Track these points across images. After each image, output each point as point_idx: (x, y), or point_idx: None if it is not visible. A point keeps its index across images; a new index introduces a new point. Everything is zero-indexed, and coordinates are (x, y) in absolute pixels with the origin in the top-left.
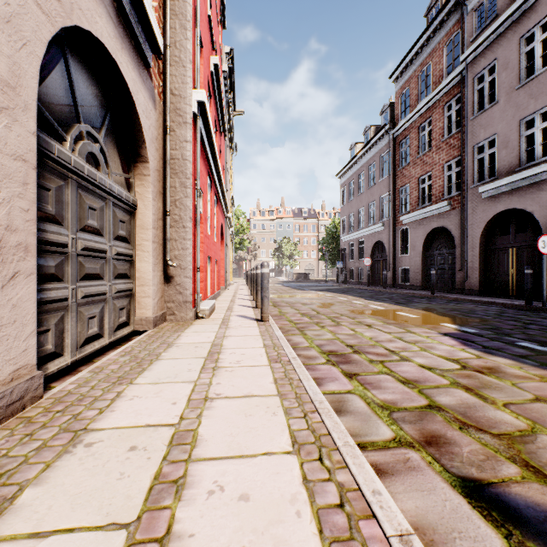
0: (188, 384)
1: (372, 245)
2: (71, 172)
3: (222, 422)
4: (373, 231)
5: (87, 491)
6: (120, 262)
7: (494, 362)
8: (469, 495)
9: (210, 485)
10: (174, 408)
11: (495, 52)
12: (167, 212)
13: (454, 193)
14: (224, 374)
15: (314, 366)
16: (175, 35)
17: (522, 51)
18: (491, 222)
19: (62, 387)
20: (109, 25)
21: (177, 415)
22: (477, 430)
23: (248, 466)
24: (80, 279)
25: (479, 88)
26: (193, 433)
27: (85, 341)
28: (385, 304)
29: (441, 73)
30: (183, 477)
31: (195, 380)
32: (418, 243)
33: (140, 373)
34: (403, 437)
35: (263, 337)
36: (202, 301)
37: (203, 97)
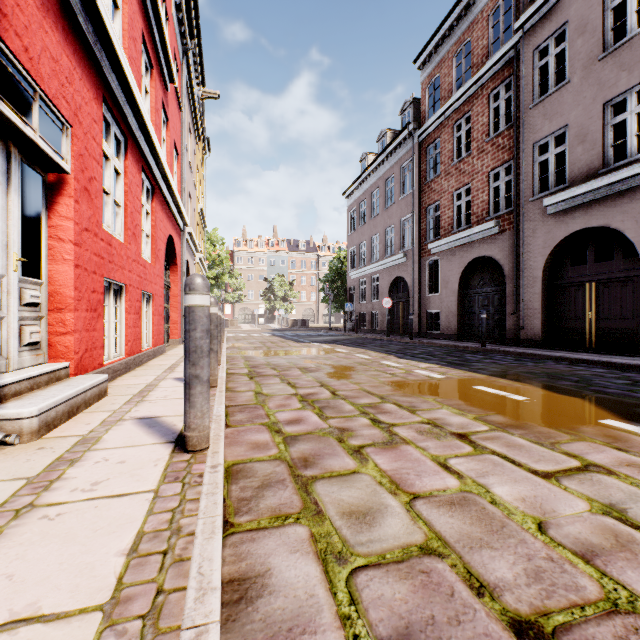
0: None
1: (390, 282)
2: None
3: None
4: (391, 264)
5: None
6: None
7: None
8: None
9: None
10: None
11: (566, 12)
12: None
13: (503, 210)
14: None
15: None
16: None
17: (607, 7)
18: (559, 248)
19: None
20: None
21: None
22: None
23: None
24: None
25: (541, 65)
26: None
27: None
28: (437, 367)
29: (485, 50)
30: None
31: None
32: (452, 278)
33: None
34: None
35: (105, 637)
36: (65, 379)
37: None
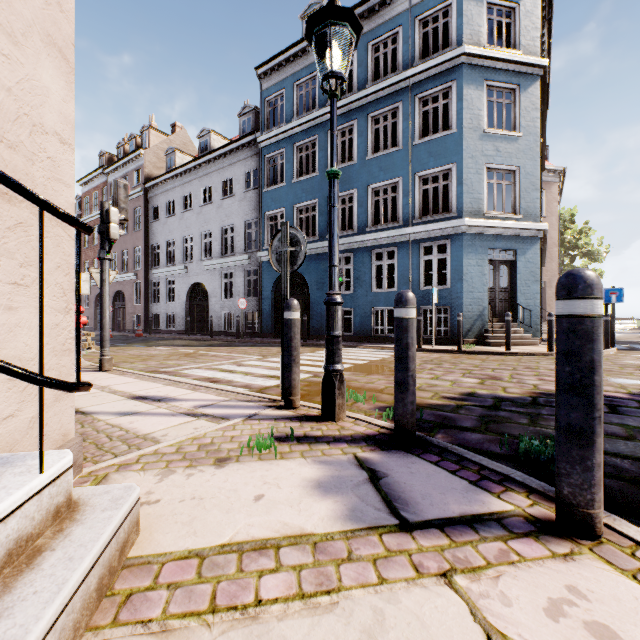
0: None
1: None
2: None
3: None
4: None
5: None
6: None
7: None
8: None
9: None
10: None
11: None
12: None
13: None
14: None
15: None
16: None
17: None
18: (117, 294)
19: None
20: None
21: None
22: None
23: None
24: None
25: None
26: None
27: None
28: None
29: None
30: None
31: None
32: (93, 300)
33: None
34: None
35: None
36: None
37: None
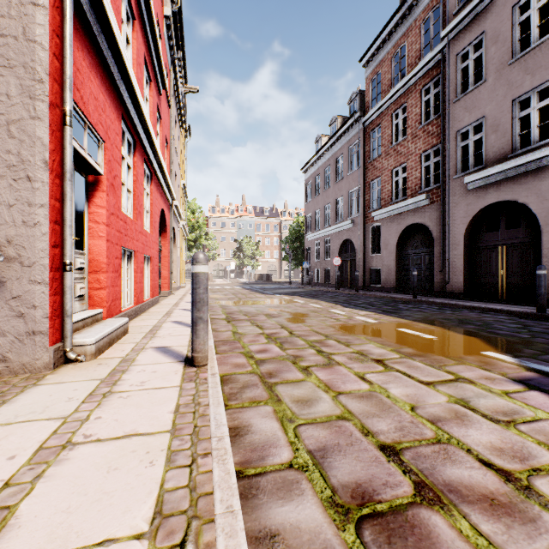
0: None
1: (340, 244)
2: None
3: None
4: (341, 228)
5: None
6: None
7: None
8: None
9: None
10: None
11: (482, 25)
12: None
13: (432, 186)
14: None
15: None
16: None
17: (515, 22)
18: (477, 217)
19: None
20: None
21: None
22: None
23: None
24: None
25: (462, 67)
26: None
27: None
28: (373, 314)
29: (418, 53)
30: None
31: None
32: (391, 241)
33: None
34: None
35: (175, 440)
36: (101, 321)
37: None
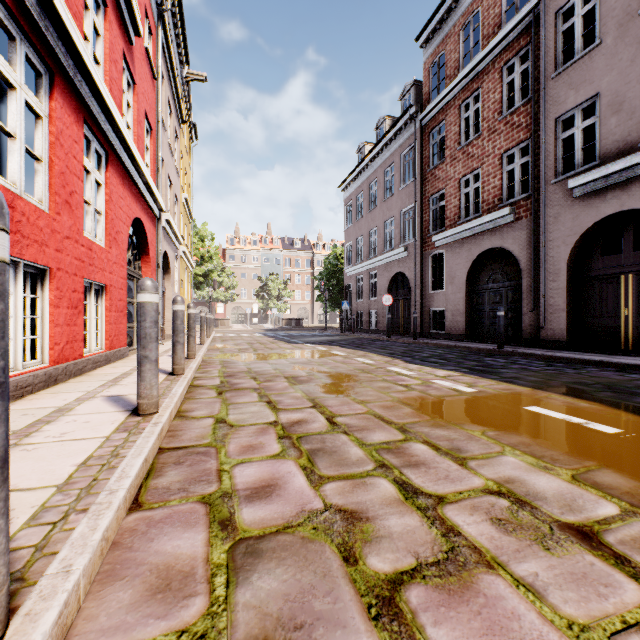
0: None
1: (389, 279)
2: None
3: None
4: (390, 259)
5: None
6: None
7: None
8: None
9: None
10: None
11: None
12: None
13: (518, 196)
14: None
15: None
16: None
17: None
18: (586, 235)
19: None
20: None
21: None
22: None
23: None
24: None
25: (564, 28)
26: None
27: None
28: (459, 375)
29: (497, 19)
30: None
31: None
32: (459, 273)
33: None
34: None
35: None
36: None
37: None
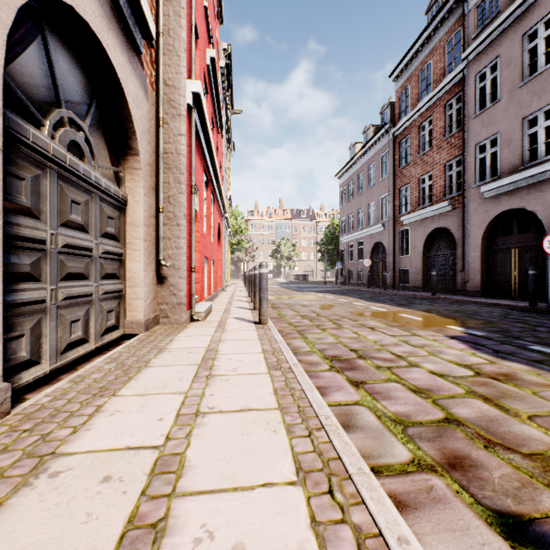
0: (178, 395)
1: (371, 246)
2: (50, 160)
3: (214, 443)
4: (372, 231)
5: (42, 542)
6: (108, 261)
7: (509, 368)
8: (510, 536)
9: (197, 530)
10: (160, 425)
11: (497, 49)
12: (160, 209)
13: (455, 193)
14: (218, 384)
15: (316, 373)
16: (169, 22)
17: (525, 48)
18: (493, 222)
19: (35, 400)
20: (94, 1)
21: (162, 435)
22: (504, 449)
23: (244, 502)
24: (61, 278)
25: (480, 86)
26: (180, 458)
27: (67, 347)
28: (387, 306)
29: (442, 71)
30: (164, 519)
31: (186, 391)
32: (418, 243)
33: (125, 382)
34: (423, 458)
35: (262, 341)
36: (197, 303)
37: (199, 89)
